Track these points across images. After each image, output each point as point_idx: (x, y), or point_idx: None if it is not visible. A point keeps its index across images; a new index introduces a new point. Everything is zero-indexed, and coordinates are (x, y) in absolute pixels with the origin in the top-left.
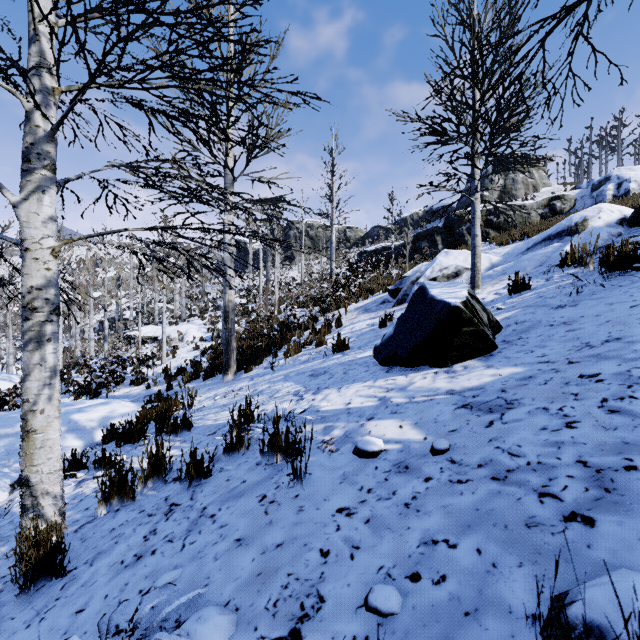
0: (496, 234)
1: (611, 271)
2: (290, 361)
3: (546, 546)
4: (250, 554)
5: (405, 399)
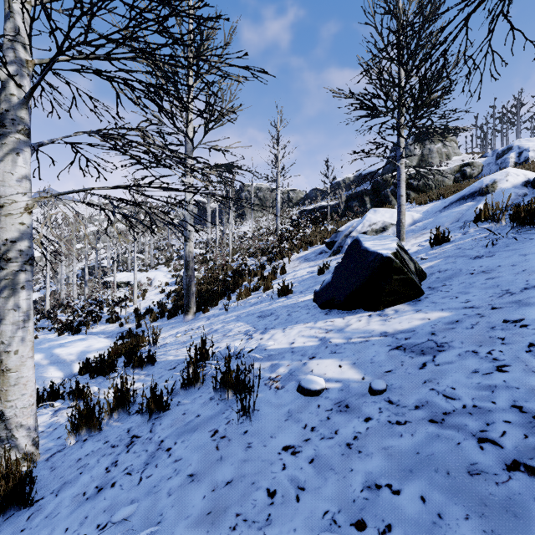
0: (416, 195)
1: (522, 226)
2: (241, 303)
3: (491, 497)
4: (201, 491)
5: (343, 340)
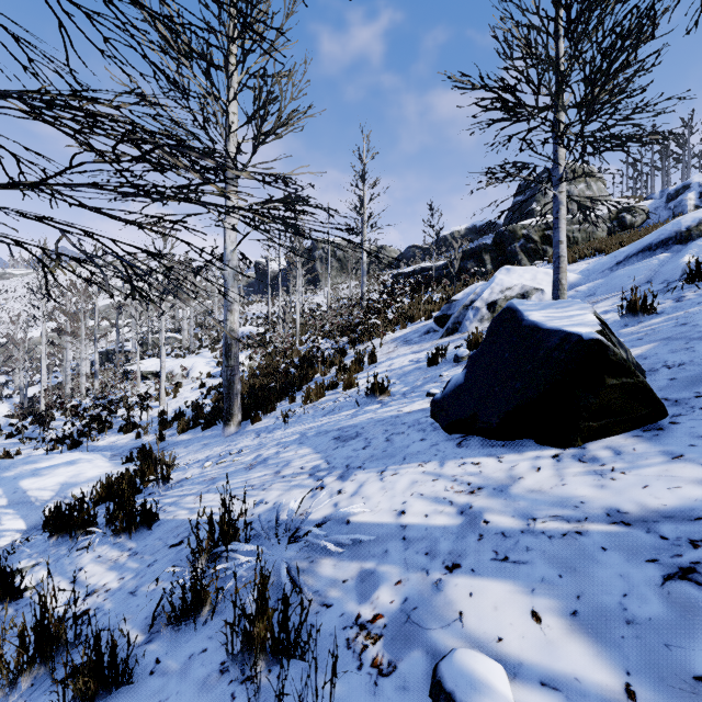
0: None
1: None
2: (310, 409)
3: None
4: None
5: (515, 520)
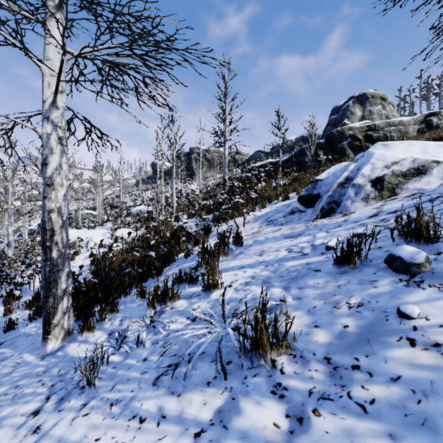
0: None
1: None
2: (150, 332)
3: None
4: None
5: None
